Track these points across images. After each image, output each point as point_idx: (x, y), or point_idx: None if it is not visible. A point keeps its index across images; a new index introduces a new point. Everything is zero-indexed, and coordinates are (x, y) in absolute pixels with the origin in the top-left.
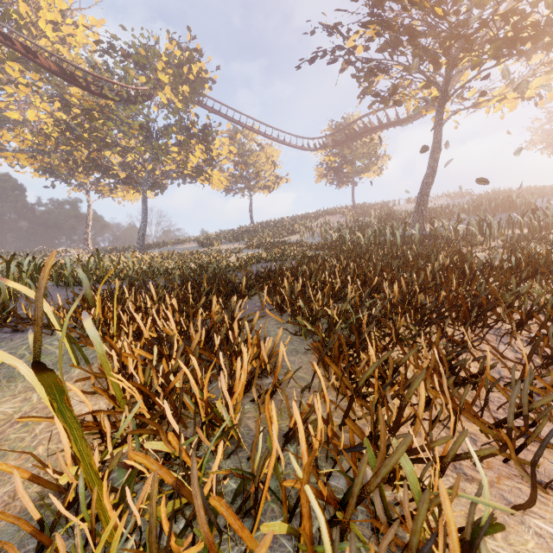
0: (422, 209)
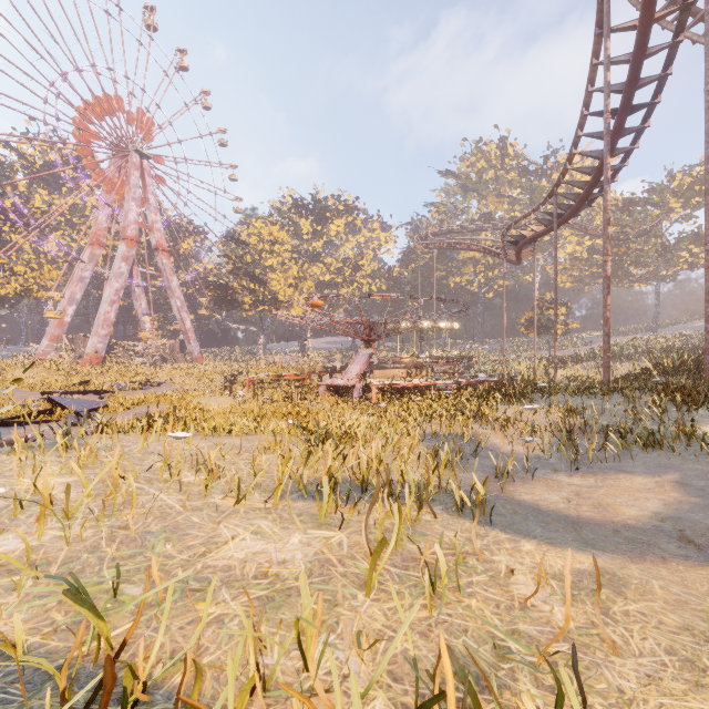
0: None
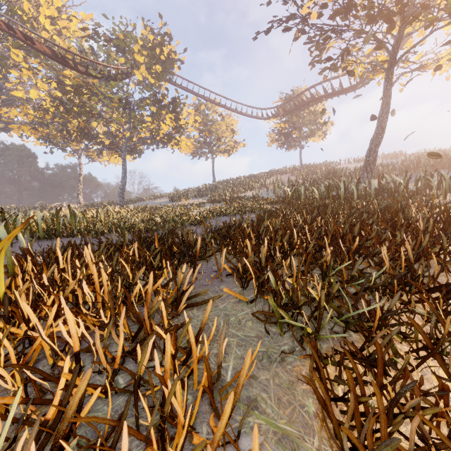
0: (371, 165)
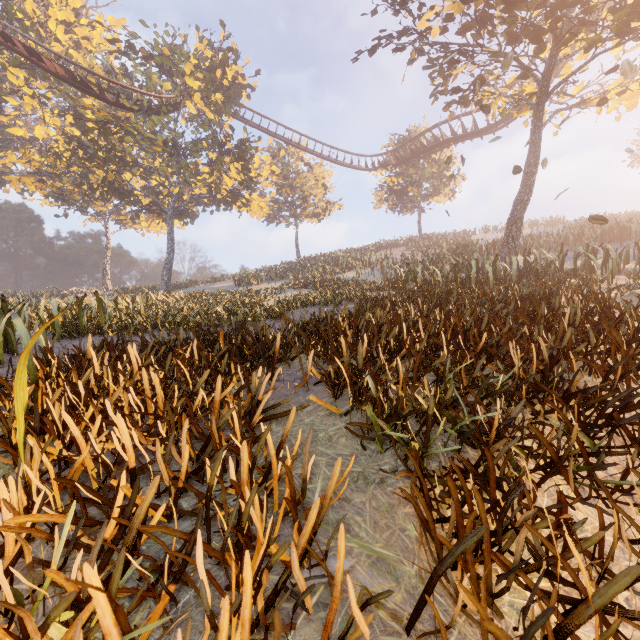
0: (514, 237)
